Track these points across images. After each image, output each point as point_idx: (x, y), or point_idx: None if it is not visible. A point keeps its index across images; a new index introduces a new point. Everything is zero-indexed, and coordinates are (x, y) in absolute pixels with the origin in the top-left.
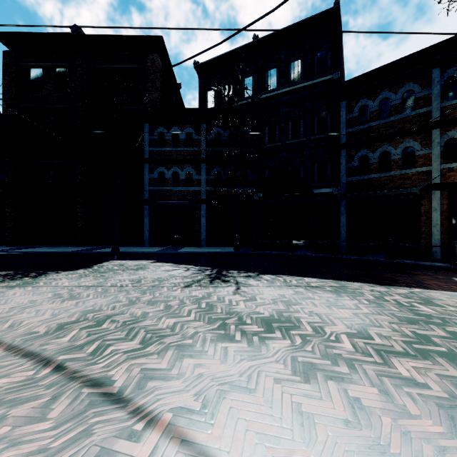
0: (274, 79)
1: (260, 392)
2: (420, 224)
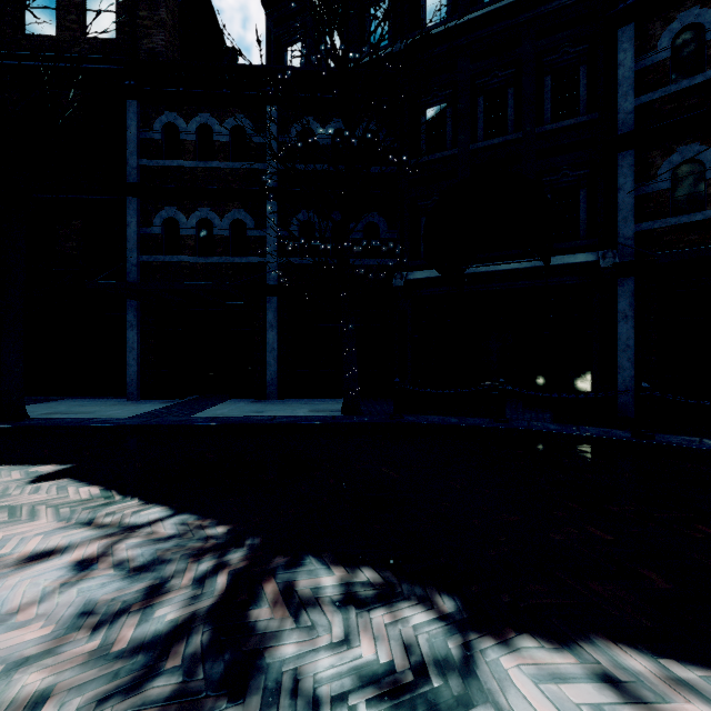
0: None
1: None
2: None
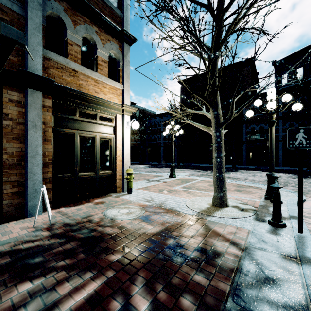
0: None
1: None
2: None
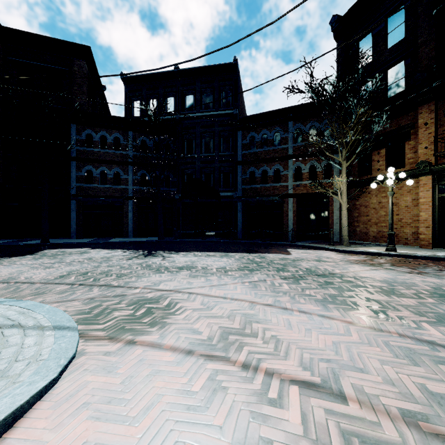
0: (191, 104)
1: (176, 281)
2: (283, 219)
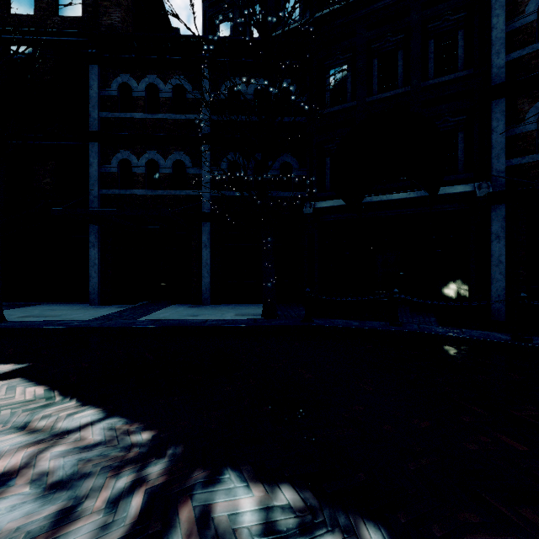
0: None
1: None
2: None
